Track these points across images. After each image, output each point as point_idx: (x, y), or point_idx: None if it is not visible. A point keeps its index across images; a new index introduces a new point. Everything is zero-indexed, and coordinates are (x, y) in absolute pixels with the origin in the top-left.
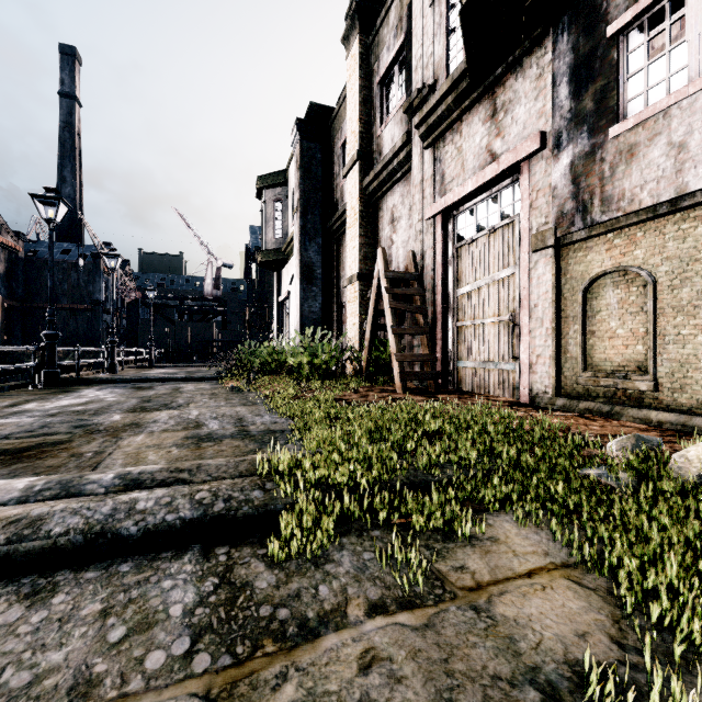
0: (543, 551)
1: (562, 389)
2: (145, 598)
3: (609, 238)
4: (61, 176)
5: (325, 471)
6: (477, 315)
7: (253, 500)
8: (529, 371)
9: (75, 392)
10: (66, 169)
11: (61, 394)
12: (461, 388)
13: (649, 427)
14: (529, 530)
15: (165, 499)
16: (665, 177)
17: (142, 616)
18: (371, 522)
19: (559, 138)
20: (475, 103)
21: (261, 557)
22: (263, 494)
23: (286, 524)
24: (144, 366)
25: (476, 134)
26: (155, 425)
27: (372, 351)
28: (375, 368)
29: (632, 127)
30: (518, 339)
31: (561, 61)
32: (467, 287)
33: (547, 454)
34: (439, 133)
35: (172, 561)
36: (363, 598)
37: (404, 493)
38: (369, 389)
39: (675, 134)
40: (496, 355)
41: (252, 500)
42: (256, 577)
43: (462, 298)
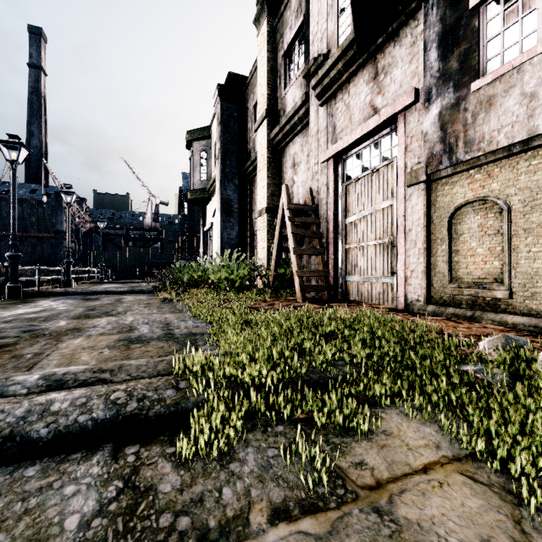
0: (434, 444)
1: (431, 298)
2: (42, 508)
3: (471, 174)
4: (30, 130)
5: (233, 370)
6: (362, 239)
7: (166, 399)
8: (404, 283)
9: (32, 302)
10: (34, 125)
11: (21, 304)
12: (349, 298)
13: (506, 328)
14: (418, 422)
15: (80, 400)
16: (518, 121)
17: (33, 532)
18: (275, 417)
19: (430, 93)
20: (360, 68)
21: (169, 457)
22: (176, 392)
23: (194, 424)
24: (95, 282)
25: (361, 93)
26: (94, 329)
27: (277, 269)
28: (280, 282)
29: (490, 82)
30: (395, 258)
31: (431, 31)
32: (354, 217)
33: (428, 352)
34: (331, 93)
35: (80, 462)
36: (266, 501)
37: (305, 389)
38: (275, 299)
39: (527, 86)
40: (377, 271)
41: (165, 399)
42: (161, 479)
43: (349, 226)
